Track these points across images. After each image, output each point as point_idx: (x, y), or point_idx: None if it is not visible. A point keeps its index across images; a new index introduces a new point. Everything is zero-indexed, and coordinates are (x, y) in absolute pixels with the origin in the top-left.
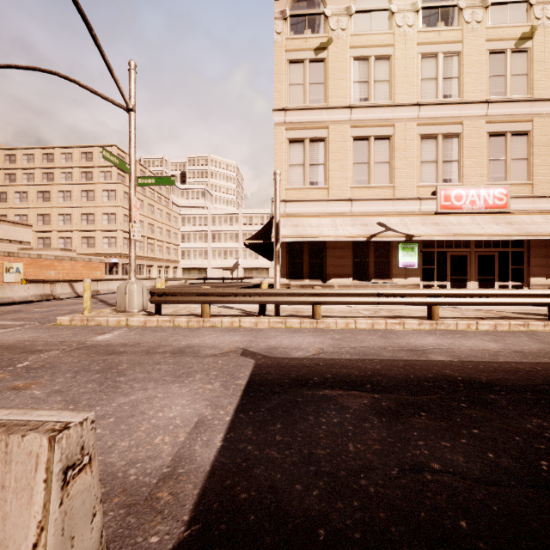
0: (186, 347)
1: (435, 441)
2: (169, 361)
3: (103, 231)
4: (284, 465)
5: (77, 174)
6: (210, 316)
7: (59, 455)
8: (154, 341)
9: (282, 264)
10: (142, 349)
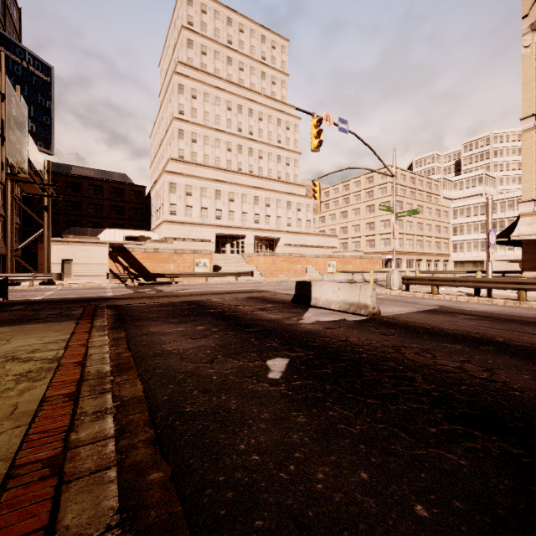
0: (413, 302)
1: (472, 322)
2: (402, 303)
3: (380, 234)
4: (417, 316)
5: (363, 194)
6: (438, 294)
7: (372, 287)
8: (399, 299)
9: (530, 258)
10: (393, 300)
